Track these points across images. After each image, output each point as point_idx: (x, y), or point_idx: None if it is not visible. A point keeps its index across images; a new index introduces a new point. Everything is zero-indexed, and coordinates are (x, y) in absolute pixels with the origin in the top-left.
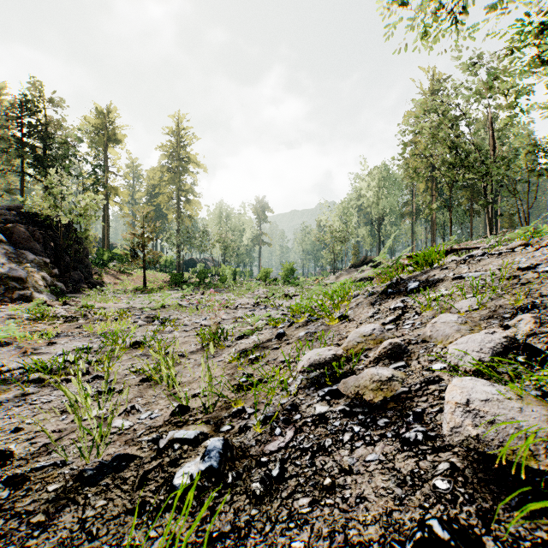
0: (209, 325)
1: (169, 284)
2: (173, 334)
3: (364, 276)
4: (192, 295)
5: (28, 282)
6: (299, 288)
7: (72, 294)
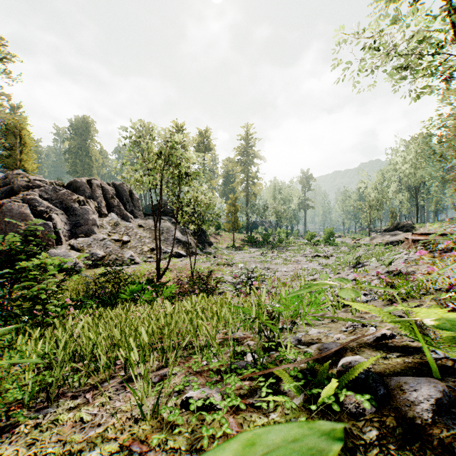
0: (288, 272)
1: (244, 242)
2: (276, 274)
3: (395, 240)
4: (267, 253)
5: (192, 245)
6: (335, 249)
7: (204, 250)
